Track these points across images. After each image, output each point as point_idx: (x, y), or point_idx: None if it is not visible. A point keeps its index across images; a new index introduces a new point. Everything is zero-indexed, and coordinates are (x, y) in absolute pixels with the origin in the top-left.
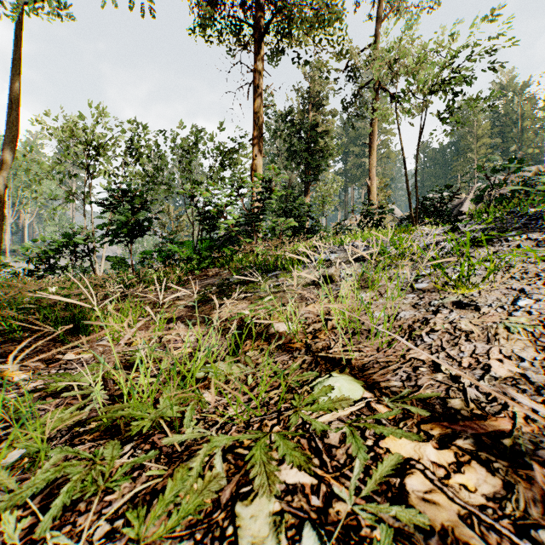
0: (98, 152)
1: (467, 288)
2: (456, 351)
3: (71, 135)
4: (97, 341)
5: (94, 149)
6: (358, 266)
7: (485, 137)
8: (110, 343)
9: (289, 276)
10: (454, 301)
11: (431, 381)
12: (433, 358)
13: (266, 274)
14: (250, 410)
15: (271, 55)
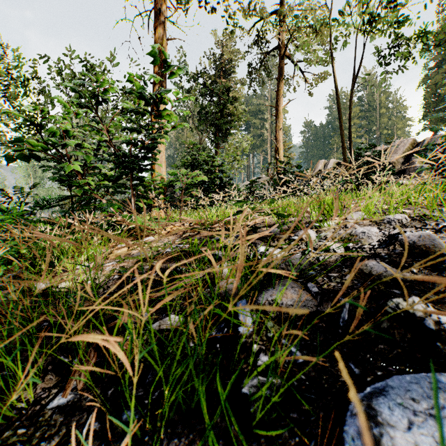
0: None
1: None
2: None
3: None
4: None
5: None
6: None
7: (355, 118)
8: None
9: None
10: None
11: None
12: None
13: None
14: None
15: None
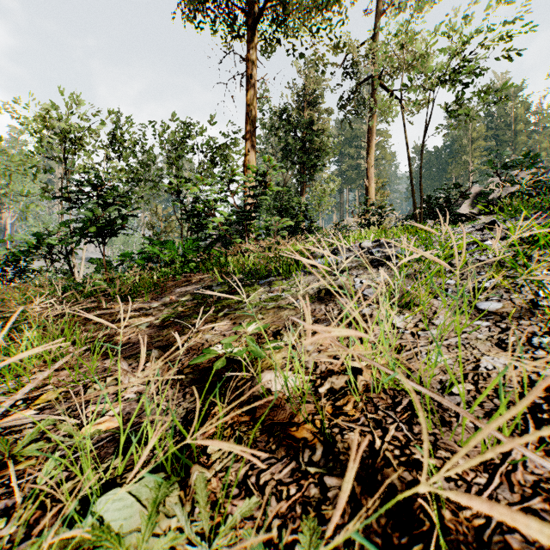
0: (76, 144)
1: None
2: None
3: (44, 125)
4: None
5: (72, 142)
6: (376, 272)
7: (480, 140)
8: (2, 398)
9: (285, 285)
10: None
11: None
12: None
13: (257, 281)
14: None
15: (265, 46)
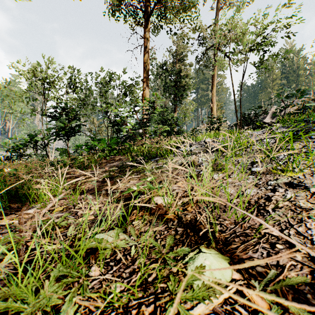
0: (50, 85)
1: (295, 172)
2: (303, 228)
3: (33, 75)
4: (30, 208)
5: (48, 84)
6: (210, 154)
7: (277, 79)
8: (38, 210)
9: (164, 161)
10: (286, 181)
11: (292, 262)
12: (303, 249)
13: (150, 160)
14: (128, 296)
15: (154, 29)
